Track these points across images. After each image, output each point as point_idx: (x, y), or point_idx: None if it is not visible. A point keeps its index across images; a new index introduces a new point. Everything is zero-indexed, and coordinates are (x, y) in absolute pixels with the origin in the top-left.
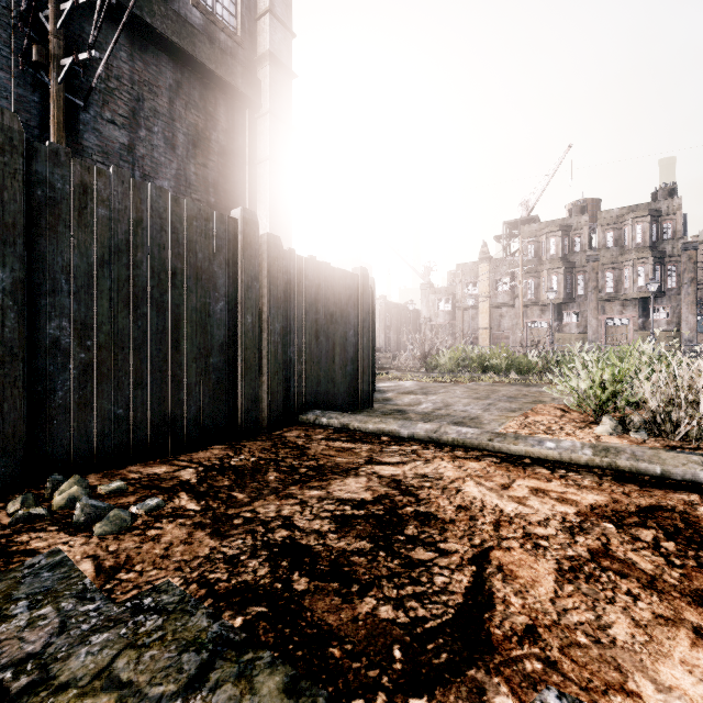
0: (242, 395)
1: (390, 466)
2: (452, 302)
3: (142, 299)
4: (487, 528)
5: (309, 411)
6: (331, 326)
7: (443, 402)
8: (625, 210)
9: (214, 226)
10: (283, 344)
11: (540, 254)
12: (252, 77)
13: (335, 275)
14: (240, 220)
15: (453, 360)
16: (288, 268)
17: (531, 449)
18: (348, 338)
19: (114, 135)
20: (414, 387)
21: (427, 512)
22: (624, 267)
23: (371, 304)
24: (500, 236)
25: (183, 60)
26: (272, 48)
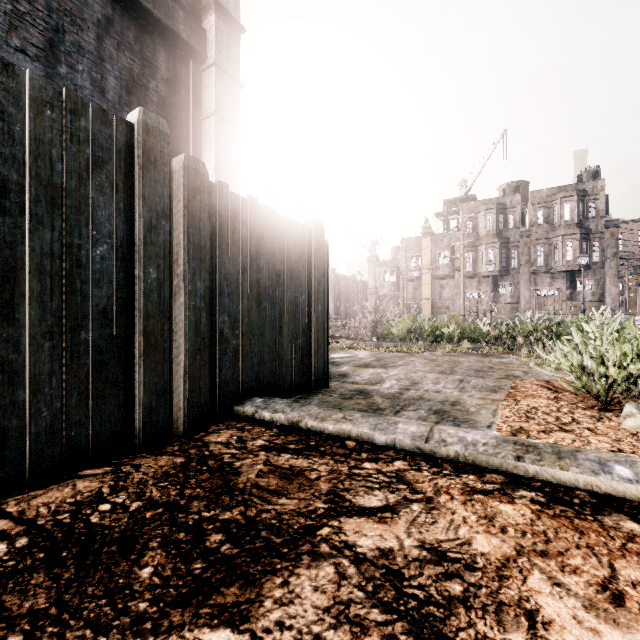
0: (140, 387)
1: (371, 520)
2: (396, 274)
3: None
4: None
5: (247, 399)
6: (277, 289)
7: (407, 378)
8: (554, 190)
9: (89, 126)
10: (210, 311)
11: (478, 230)
12: (195, 25)
13: (283, 225)
14: (136, 125)
15: (405, 329)
16: (217, 208)
17: (594, 480)
18: (299, 305)
19: (25, 67)
20: (370, 358)
21: None
22: (554, 242)
23: (327, 264)
24: (440, 213)
25: None
26: None
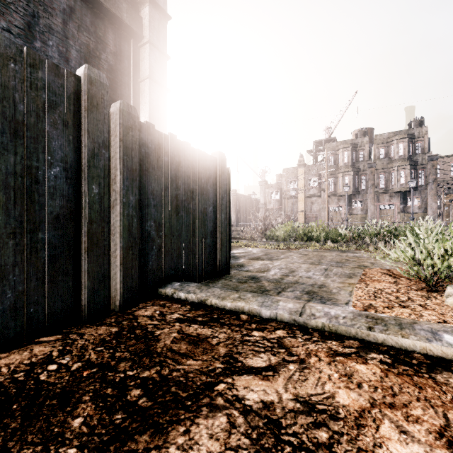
0: (85, 274)
1: (257, 377)
2: (280, 194)
3: None
4: None
5: (168, 283)
6: (191, 202)
7: (287, 268)
8: (392, 134)
9: (45, 77)
10: (140, 218)
11: (338, 162)
12: (135, 14)
13: (195, 155)
14: (82, 77)
15: (285, 232)
16: (145, 141)
17: (428, 346)
18: (208, 214)
19: None
20: (260, 253)
21: None
22: (391, 171)
23: (228, 185)
24: (311, 150)
25: None
26: None
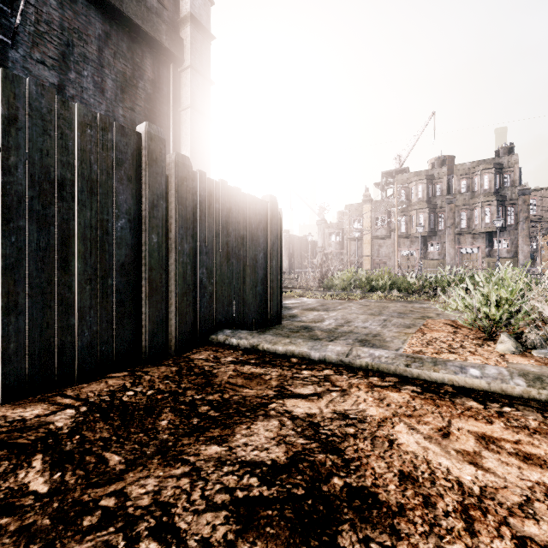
0: (146, 318)
1: (304, 400)
2: (341, 235)
3: (16, 210)
4: (456, 527)
5: (219, 330)
6: (241, 249)
7: (343, 318)
8: (475, 163)
9: (113, 138)
10: (193, 265)
11: (410, 197)
12: (175, 35)
13: (246, 200)
14: (144, 134)
15: (346, 281)
16: (198, 190)
17: (454, 377)
18: (258, 261)
19: (44, 75)
20: (315, 303)
21: (363, 488)
22: (474, 208)
23: (280, 230)
24: (379, 183)
25: (112, 14)
26: (193, 12)
